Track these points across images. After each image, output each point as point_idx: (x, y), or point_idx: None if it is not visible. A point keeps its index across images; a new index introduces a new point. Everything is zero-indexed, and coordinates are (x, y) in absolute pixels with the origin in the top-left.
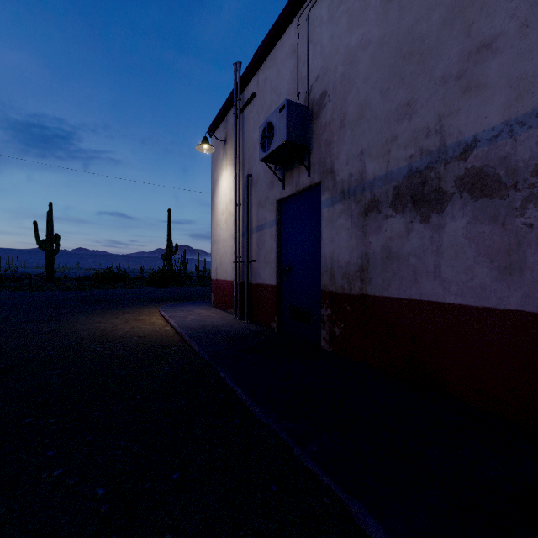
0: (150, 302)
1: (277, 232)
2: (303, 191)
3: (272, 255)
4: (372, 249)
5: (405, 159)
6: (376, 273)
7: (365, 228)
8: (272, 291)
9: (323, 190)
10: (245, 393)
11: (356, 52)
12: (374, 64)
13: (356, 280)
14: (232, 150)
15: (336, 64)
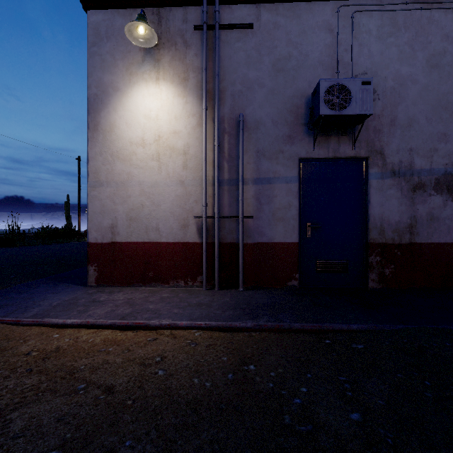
0: None
1: (298, 189)
2: (338, 158)
3: (292, 211)
4: (420, 213)
5: (443, 164)
6: (422, 229)
7: (414, 199)
8: (292, 248)
9: (371, 165)
10: None
11: (406, 80)
12: (421, 98)
13: (405, 233)
14: (180, 65)
15: (386, 76)
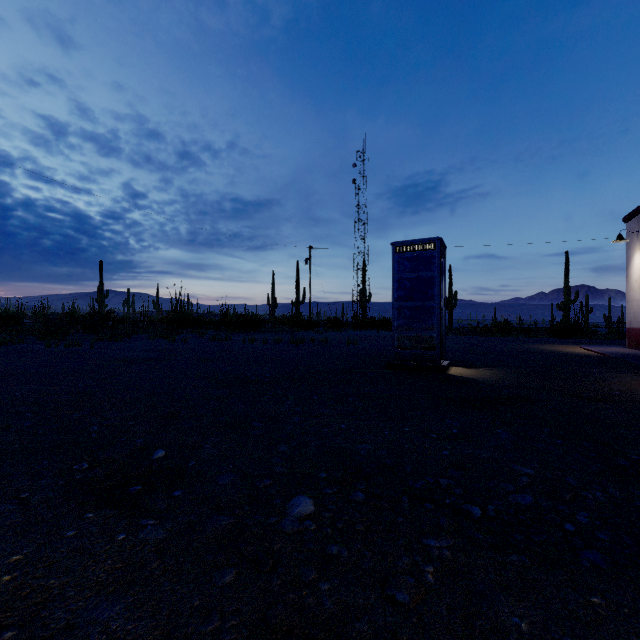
0: (568, 343)
1: None
2: None
3: None
4: None
5: None
6: None
7: None
8: None
9: None
10: (636, 361)
11: None
12: None
13: None
14: None
15: None
